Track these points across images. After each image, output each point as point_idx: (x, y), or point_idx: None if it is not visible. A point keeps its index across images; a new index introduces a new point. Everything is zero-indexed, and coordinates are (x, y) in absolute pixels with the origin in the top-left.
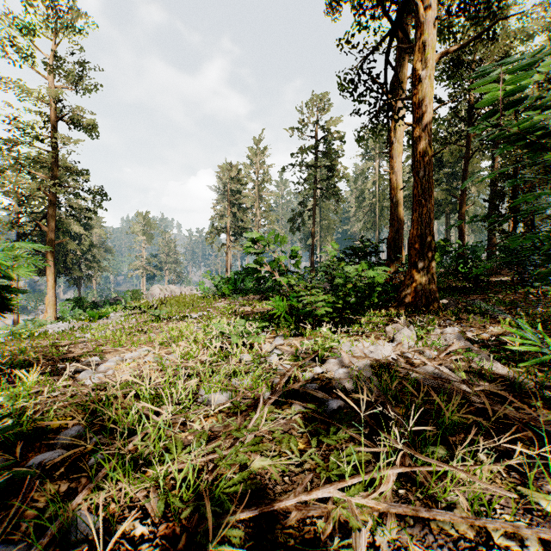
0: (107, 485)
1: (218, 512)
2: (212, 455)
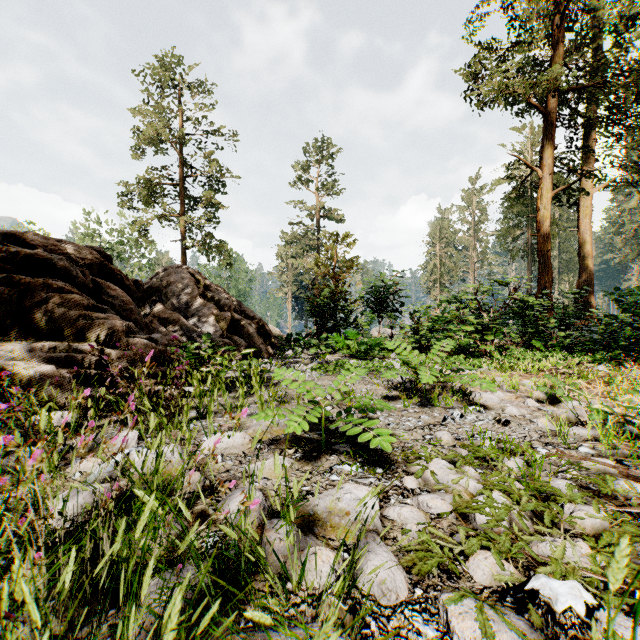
0: None
1: None
2: None
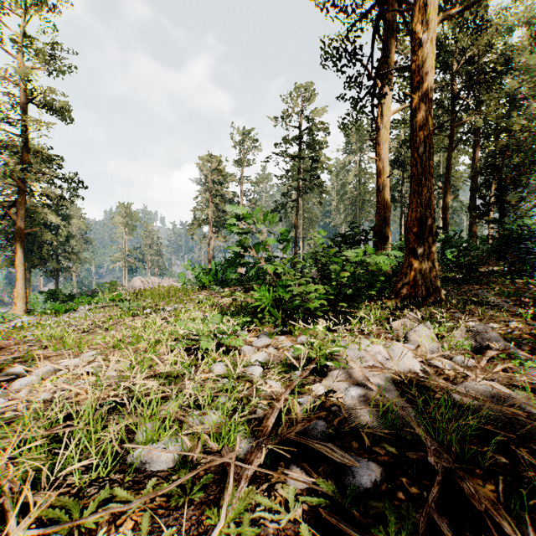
0: None
1: None
2: None
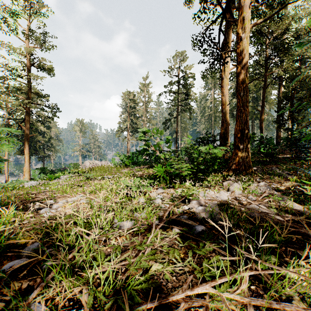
0: (54, 284)
1: (130, 303)
2: (124, 262)
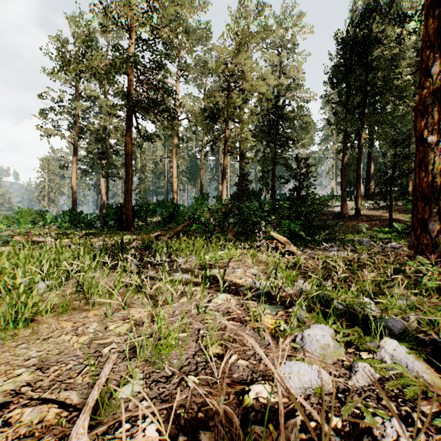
0: None
1: None
2: None
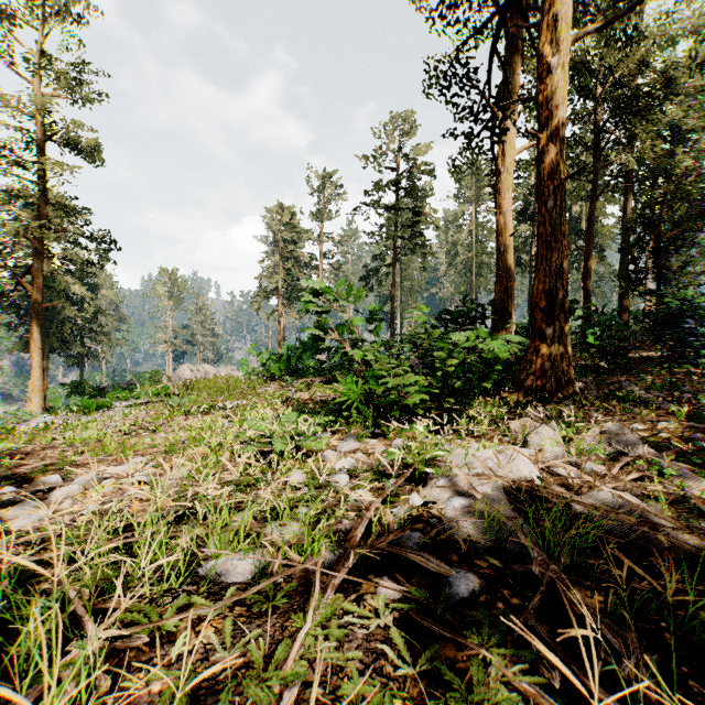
0: None
1: None
2: None
